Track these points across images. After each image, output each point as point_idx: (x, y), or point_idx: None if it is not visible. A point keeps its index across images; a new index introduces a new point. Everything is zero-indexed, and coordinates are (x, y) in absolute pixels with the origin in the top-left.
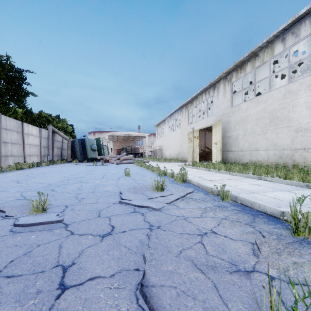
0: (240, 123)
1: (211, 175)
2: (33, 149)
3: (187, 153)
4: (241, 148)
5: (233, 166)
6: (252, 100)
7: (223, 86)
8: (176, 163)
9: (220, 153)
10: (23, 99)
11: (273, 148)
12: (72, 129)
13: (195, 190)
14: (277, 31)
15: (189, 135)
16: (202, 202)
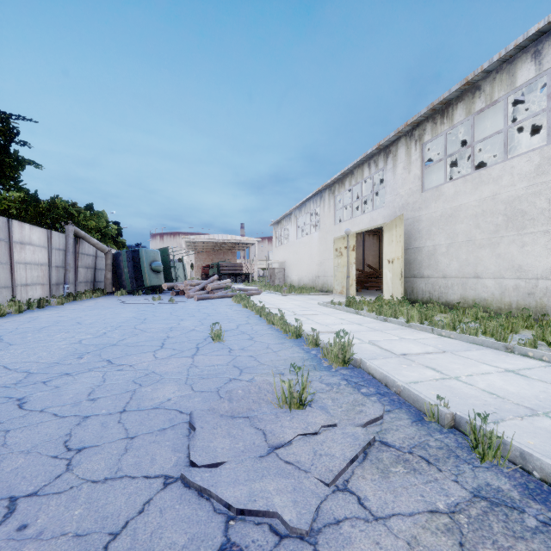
0: (442, 222)
1: (395, 334)
2: (33, 272)
3: (333, 278)
4: (443, 273)
5: (432, 311)
6: (468, 177)
7: (406, 151)
8: (313, 297)
9: (401, 280)
10: (14, 174)
11: (514, 275)
12: (117, 229)
13: (382, 399)
14: (525, 37)
15: (337, 244)
16: (426, 470)
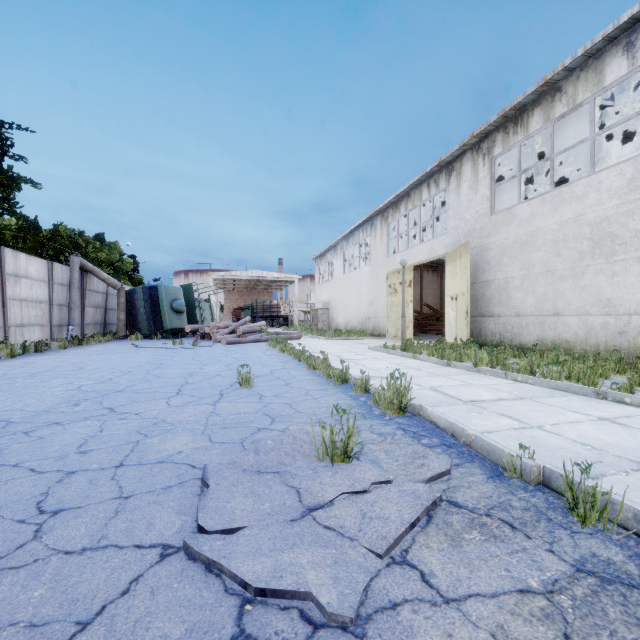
0: (515, 250)
1: (461, 380)
2: (30, 310)
3: (386, 319)
4: (516, 310)
5: (504, 353)
6: (546, 196)
7: (472, 167)
8: (362, 341)
9: (466, 320)
10: (8, 195)
11: (602, 311)
12: (133, 264)
13: (449, 451)
14: (616, 26)
15: (391, 279)
16: (510, 537)
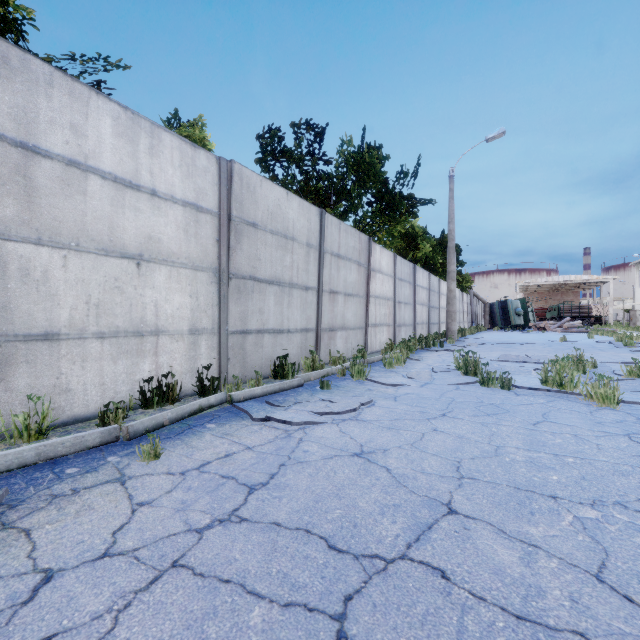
0: None
1: None
2: (465, 316)
3: None
4: None
5: None
6: None
7: None
8: None
9: None
10: None
11: None
12: None
13: None
14: None
15: None
16: None
